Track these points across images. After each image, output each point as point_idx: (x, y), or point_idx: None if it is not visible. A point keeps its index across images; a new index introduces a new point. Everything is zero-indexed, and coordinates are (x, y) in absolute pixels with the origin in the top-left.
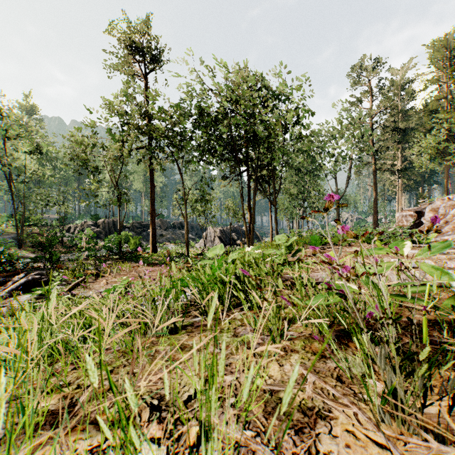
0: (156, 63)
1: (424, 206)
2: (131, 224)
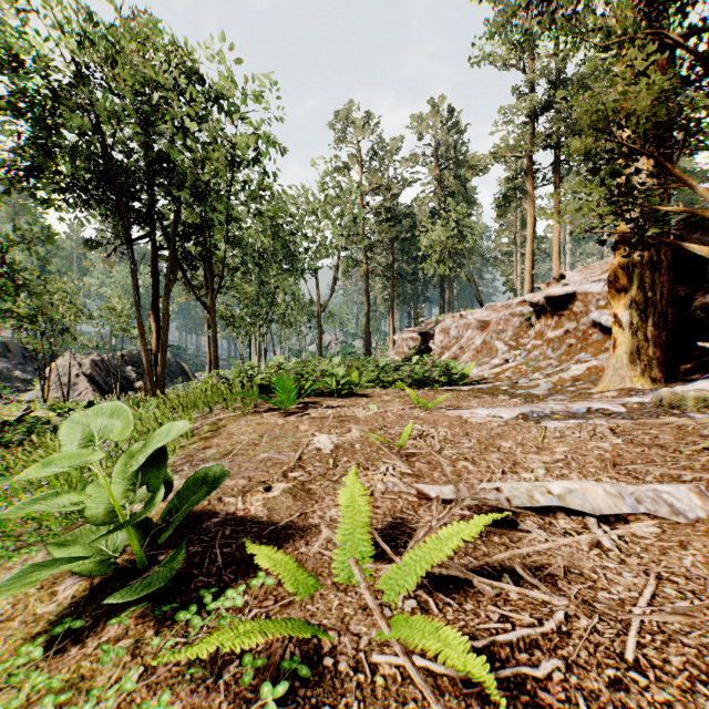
0: None
1: (431, 326)
2: None
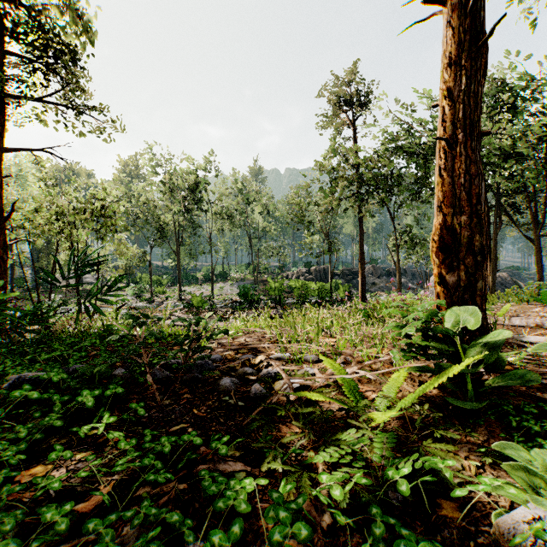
0: (365, 107)
1: None
2: (340, 271)
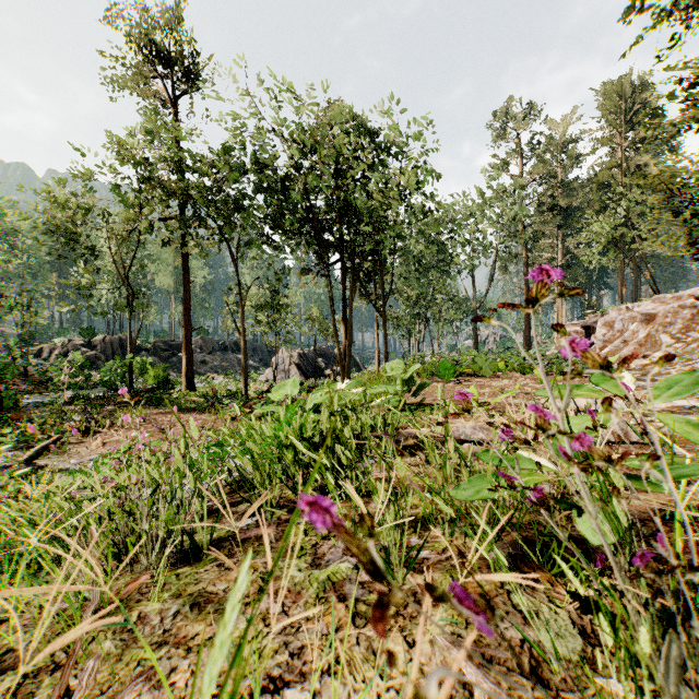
0: (193, 81)
1: (595, 319)
2: (151, 344)
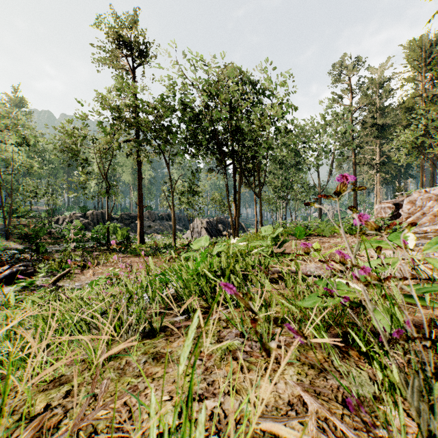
0: (144, 58)
1: (402, 198)
2: (119, 215)
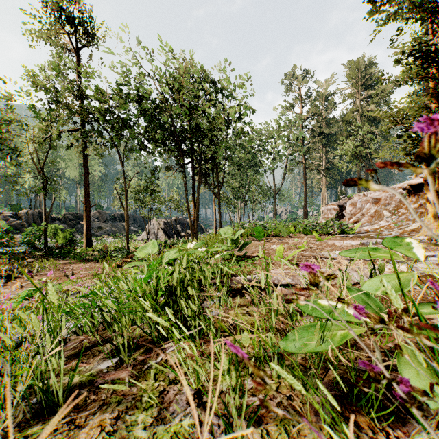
0: (91, 39)
1: (345, 201)
2: (62, 215)
